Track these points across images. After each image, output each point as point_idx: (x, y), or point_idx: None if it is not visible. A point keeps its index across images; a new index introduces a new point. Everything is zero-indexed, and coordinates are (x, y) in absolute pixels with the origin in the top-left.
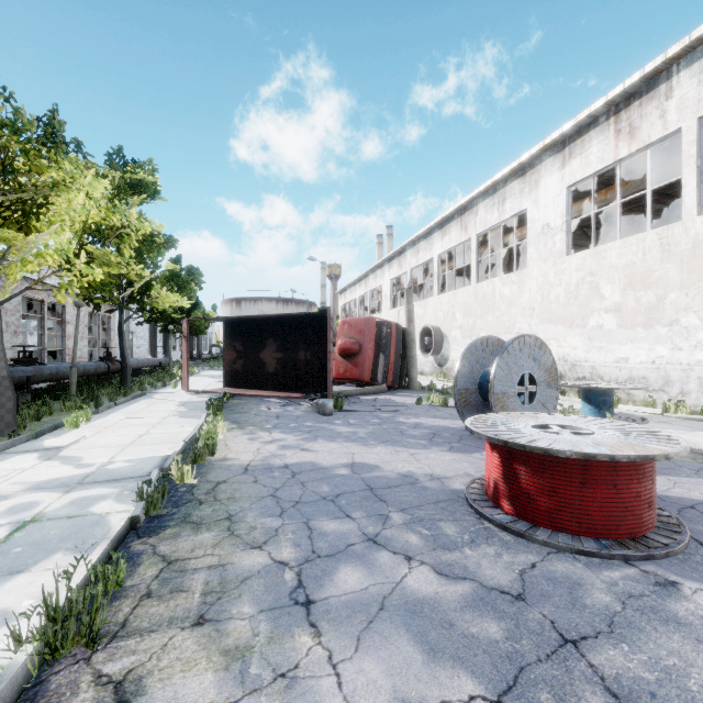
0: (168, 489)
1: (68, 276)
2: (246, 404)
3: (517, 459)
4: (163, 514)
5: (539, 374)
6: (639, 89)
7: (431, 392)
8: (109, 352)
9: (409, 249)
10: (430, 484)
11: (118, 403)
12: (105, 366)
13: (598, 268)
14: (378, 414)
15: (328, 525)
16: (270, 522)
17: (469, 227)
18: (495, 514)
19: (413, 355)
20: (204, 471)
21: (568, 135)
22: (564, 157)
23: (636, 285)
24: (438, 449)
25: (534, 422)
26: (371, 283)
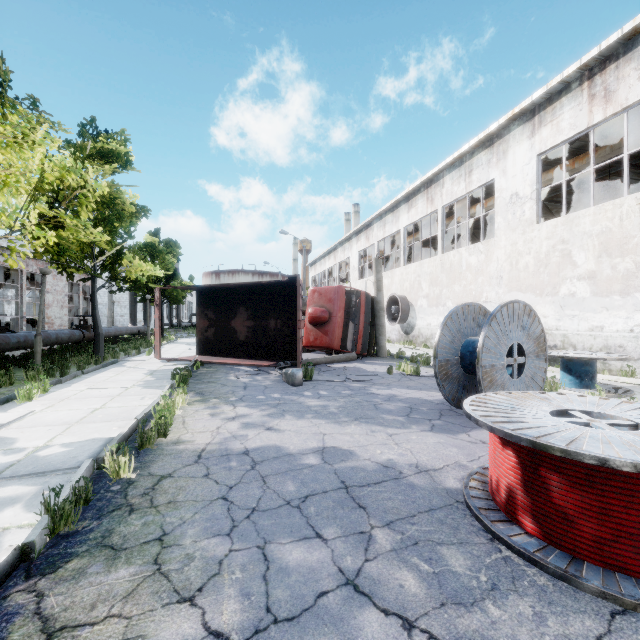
0: (98, 487)
1: (19, 238)
2: (215, 373)
3: (547, 464)
4: (76, 531)
5: (528, 344)
6: (616, 51)
7: (400, 360)
8: (84, 320)
9: (376, 223)
10: (417, 481)
11: (85, 372)
12: (80, 334)
13: (570, 235)
14: (349, 384)
15: (292, 553)
16: (214, 546)
17: (435, 199)
18: (514, 535)
19: (382, 323)
20: (150, 460)
21: (538, 103)
22: (533, 126)
23: (612, 251)
24: (419, 429)
25: (549, 406)
26: (340, 256)
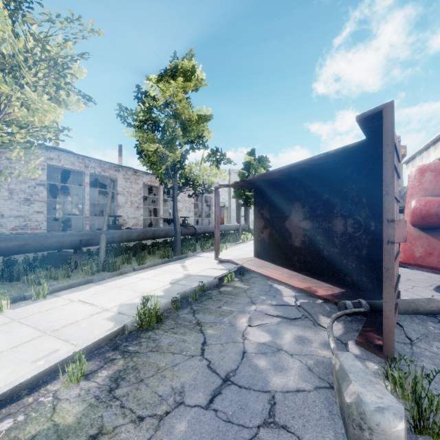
0: None
1: None
2: (235, 297)
3: None
4: None
5: None
6: None
7: None
8: (184, 220)
9: None
10: None
11: (137, 268)
12: None
13: None
14: None
15: None
16: None
17: None
18: None
19: None
20: None
21: None
22: None
23: None
24: None
25: None
26: None
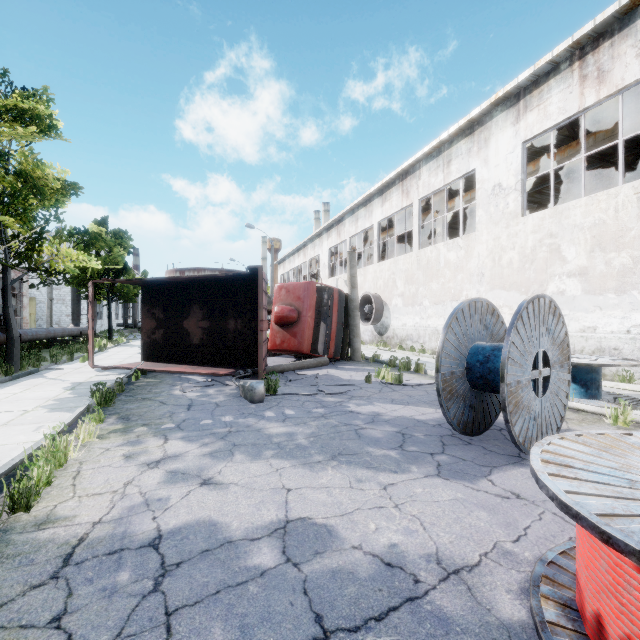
0: None
1: None
2: (157, 385)
3: None
4: None
5: (553, 351)
6: (610, 27)
7: (376, 364)
8: (1, 320)
9: (348, 218)
10: (449, 604)
11: None
12: None
13: (559, 229)
14: (321, 399)
15: None
16: None
17: (411, 192)
18: None
19: (356, 323)
20: None
21: (523, 87)
22: (518, 111)
23: (606, 245)
24: (422, 472)
25: None
26: (310, 253)
